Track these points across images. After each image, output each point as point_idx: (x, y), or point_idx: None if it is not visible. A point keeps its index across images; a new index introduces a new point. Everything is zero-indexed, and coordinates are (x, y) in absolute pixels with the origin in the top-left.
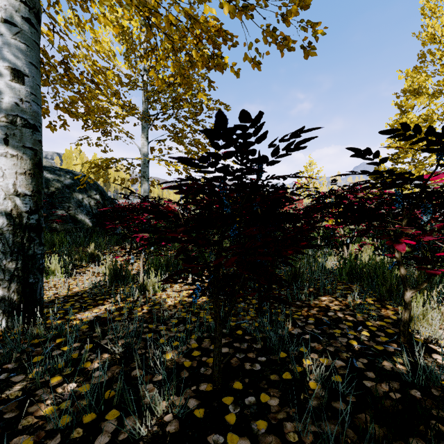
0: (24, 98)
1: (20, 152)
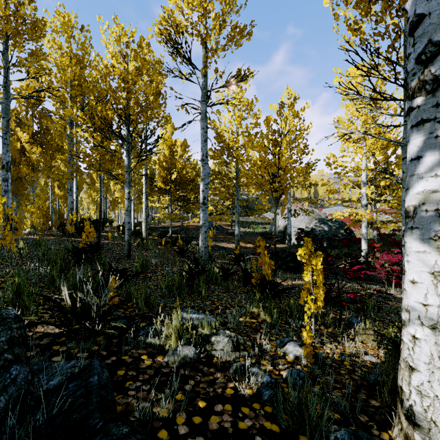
0: (367, 236)
1: (366, 243)
